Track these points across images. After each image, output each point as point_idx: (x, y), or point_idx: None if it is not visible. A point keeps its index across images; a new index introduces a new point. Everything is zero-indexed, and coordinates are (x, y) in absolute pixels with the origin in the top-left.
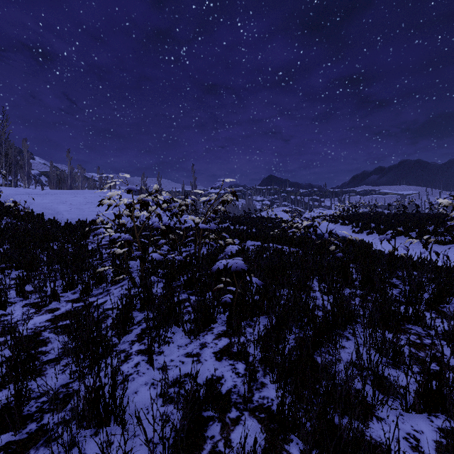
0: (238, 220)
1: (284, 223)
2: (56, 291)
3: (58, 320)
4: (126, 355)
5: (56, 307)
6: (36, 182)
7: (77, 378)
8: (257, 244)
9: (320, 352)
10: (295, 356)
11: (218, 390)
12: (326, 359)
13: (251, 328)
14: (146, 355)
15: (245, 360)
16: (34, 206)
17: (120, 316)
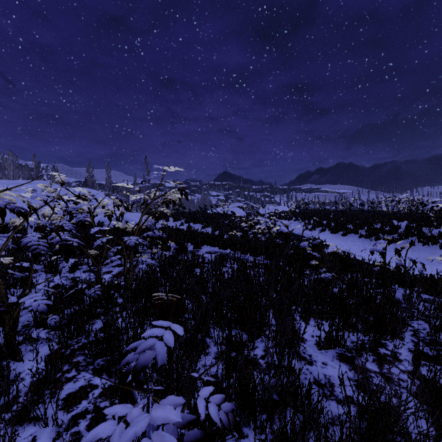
0: (193, 217)
1: (243, 223)
2: None
3: None
4: None
5: None
6: None
7: None
8: (214, 250)
9: None
10: None
11: None
12: None
13: None
14: None
15: None
16: None
17: None
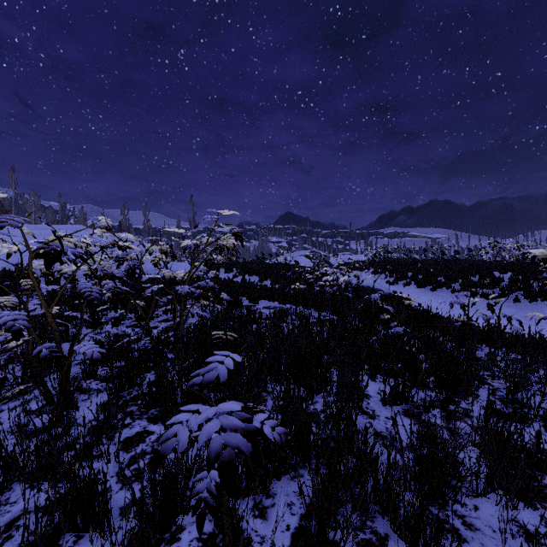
0: (249, 267)
1: (308, 274)
2: None
3: None
4: None
5: None
6: None
7: None
8: (273, 305)
9: None
10: None
11: None
12: None
13: (264, 519)
14: None
15: None
16: None
17: None
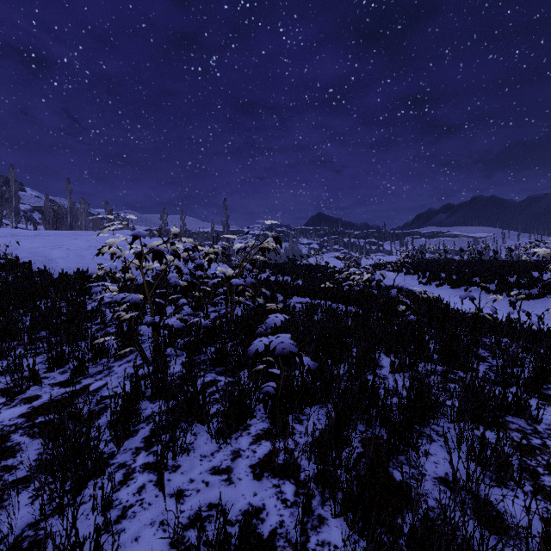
0: (281, 268)
1: (337, 273)
2: (36, 372)
3: (36, 414)
4: (127, 472)
5: (36, 394)
6: (27, 220)
7: (53, 512)
8: (305, 301)
9: (401, 472)
10: (363, 469)
11: (257, 532)
12: (406, 473)
13: (301, 424)
14: (155, 471)
15: (294, 477)
16: (20, 252)
17: (121, 413)
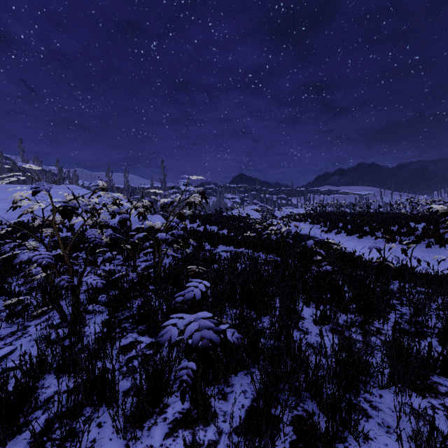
0: (209, 219)
1: (257, 224)
2: None
3: None
4: None
5: None
6: None
7: None
8: (229, 249)
9: None
10: None
11: None
12: None
13: (225, 400)
14: None
15: None
16: None
17: None
